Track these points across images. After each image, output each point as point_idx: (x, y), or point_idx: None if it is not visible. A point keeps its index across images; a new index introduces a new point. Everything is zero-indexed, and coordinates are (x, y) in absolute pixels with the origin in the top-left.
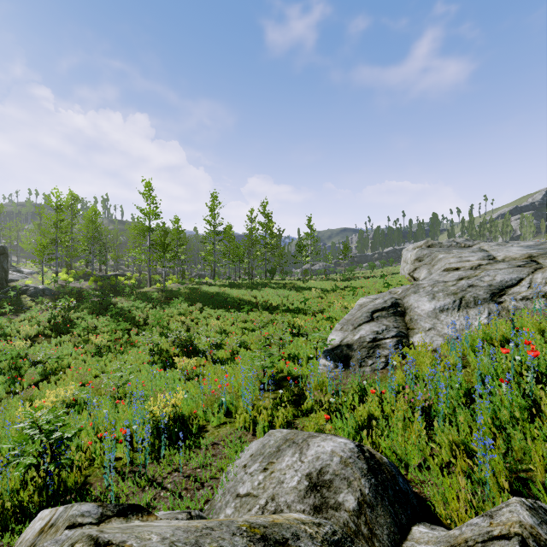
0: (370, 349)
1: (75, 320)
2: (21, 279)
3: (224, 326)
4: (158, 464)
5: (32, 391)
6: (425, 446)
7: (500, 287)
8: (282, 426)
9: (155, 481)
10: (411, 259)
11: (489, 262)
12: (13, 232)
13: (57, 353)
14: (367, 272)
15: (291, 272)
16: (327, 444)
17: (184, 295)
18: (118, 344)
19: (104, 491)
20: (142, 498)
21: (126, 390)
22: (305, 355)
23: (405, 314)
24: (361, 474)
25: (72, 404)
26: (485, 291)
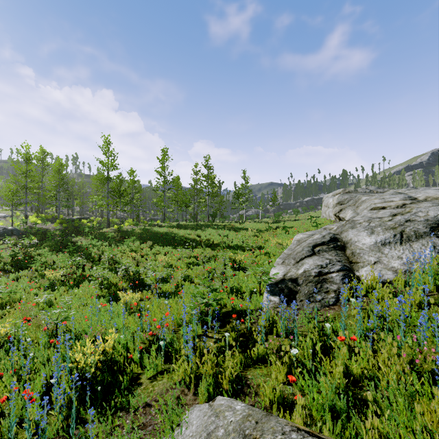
0: (317, 283)
1: (36, 257)
2: None
3: (171, 261)
4: None
5: None
6: None
7: (437, 222)
8: (230, 384)
9: None
10: (333, 203)
11: (412, 202)
12: None
13: (12, 287)
14: (291, 216)
15: (229, 216)
16: None
17: (137, 234)
18: (72, 278)
19: None
20: None
21: (67, 325)
22: (248, 289)
23: (345, 248)
24: None
25: (6, 343)
26: (423, 225)
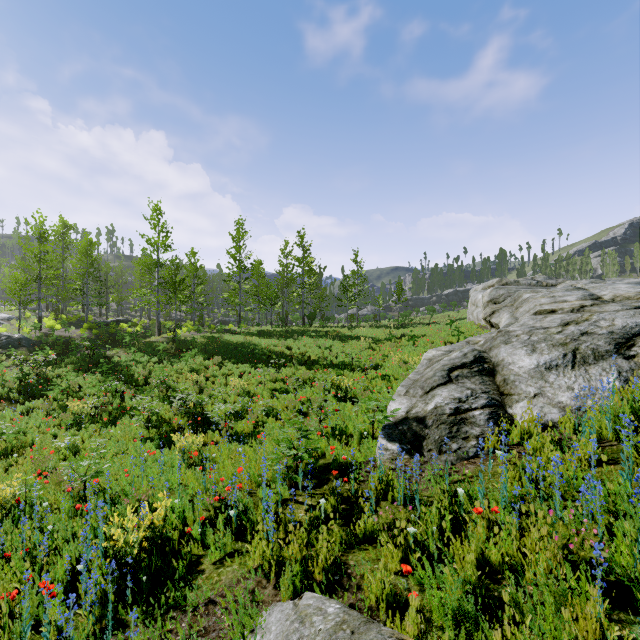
0: (452, 425)
1: (54, 379)
2: None
3: (248, 386)
4: None
5: None
6: None
7: (625, 335)
8: (325, 573)
9: None
10: (483, 301)
11: (594, 303)
12: None
13: (20, 425)
14: (424, 317)
15: (333, 317)
16: None
17: (200, 346)
18: (106, 411)
19: None
20: None
21: (100, 483)
22: (356, 430)
23: (495, 372)
24: None
25: (13, 509)
26: (605, 340)
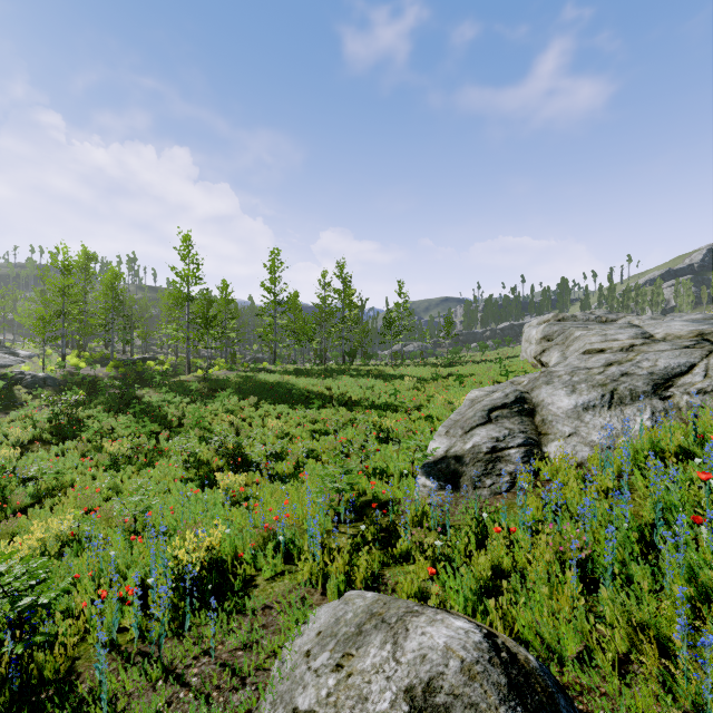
0: (488, 463)
1: (85, 420)
2: (16, 365)
3: (286, 427)
4: (181, 641)
5: (16, 521)
6: (585, 625)
7: (665, 376)
8: (365, 582)
9: (174, 671)
10: (536, 337)
11: (645, 342)
12: (7, 301)
13: (57, 466)
14: (476, 354)
15: (376, 354)
16: (437, 630)
17: (233, 385)
18: (142, 452)
19: (97, 686)
20: (151, 701)
21: (147, 519)
22: (397, 470)
23: (535, 413)
24: (499, 698)
25: (69, 541)
26: (644, 381)
